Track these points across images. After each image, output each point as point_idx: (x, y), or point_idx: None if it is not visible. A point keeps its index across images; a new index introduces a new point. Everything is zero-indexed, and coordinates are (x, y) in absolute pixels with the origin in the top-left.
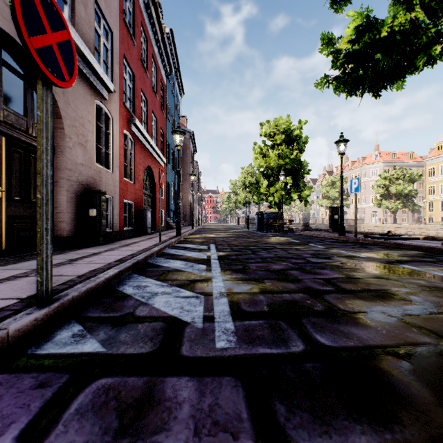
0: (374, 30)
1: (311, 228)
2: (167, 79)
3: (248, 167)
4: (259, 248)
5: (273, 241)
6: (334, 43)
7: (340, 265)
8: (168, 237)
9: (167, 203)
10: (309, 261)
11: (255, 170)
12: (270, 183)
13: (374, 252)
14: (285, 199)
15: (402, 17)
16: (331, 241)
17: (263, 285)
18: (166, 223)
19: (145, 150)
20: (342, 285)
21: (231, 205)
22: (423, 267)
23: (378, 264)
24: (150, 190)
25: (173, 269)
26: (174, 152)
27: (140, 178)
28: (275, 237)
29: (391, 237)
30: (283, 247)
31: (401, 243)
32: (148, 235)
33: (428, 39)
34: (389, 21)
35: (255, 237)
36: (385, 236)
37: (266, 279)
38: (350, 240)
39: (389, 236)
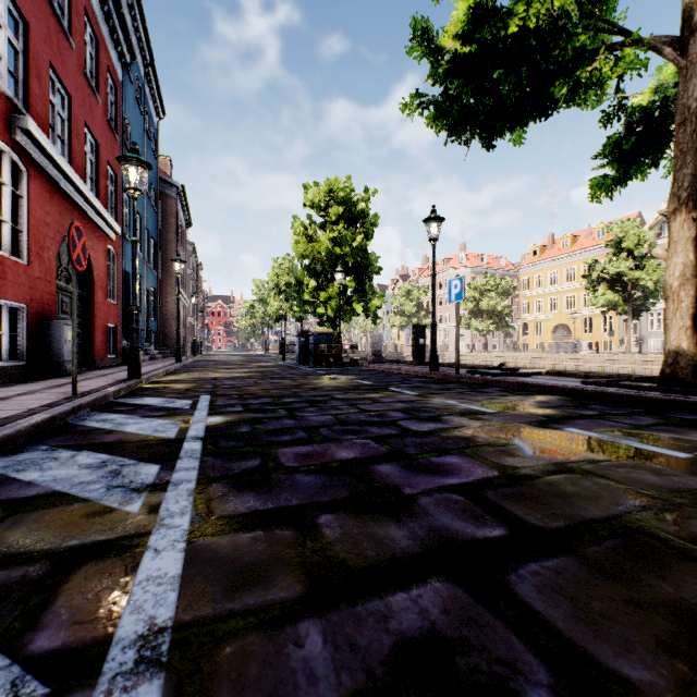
0: (497, 20)
1: (384, 359)
2: (126, 74)
3: (285, 259)
4: (303, 402)
5: (327, 383)
6: (431, 39)
7: (468, 437)
8: (108, 382)
9: (123, 312)
10: (406, 431)
11: (295, 265)
12: (321, 286)
13: (499, 400)
14: (344, 311)
15: (540, 7)
16: (422, 380)
17: (316, 545)
18: (122, 352)
19: (62, 197)
20: (517, 511)
21: (256, 321)
22: (601, 431)
23: (529, 430)
24: (81, 285)
25: (38, 494)
26: (143, 218)
27: (49, 254)
28: (331, 375)
29: (507, 372)
30: (347, 396)
31: (528, 382)
32: (62, 378)
33: (576, 51)
34: (520, 10)
35: (296, 375)
36: (498, 371)
37: (324, 509)
38: (449, 378)
39: (503, 371)
